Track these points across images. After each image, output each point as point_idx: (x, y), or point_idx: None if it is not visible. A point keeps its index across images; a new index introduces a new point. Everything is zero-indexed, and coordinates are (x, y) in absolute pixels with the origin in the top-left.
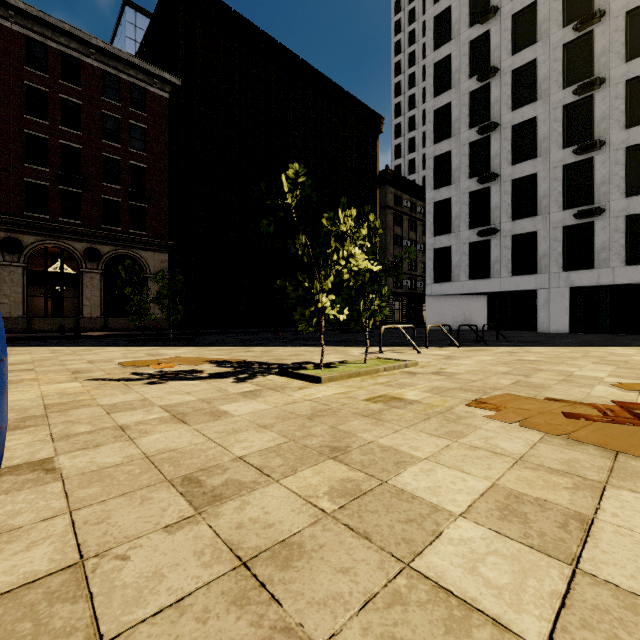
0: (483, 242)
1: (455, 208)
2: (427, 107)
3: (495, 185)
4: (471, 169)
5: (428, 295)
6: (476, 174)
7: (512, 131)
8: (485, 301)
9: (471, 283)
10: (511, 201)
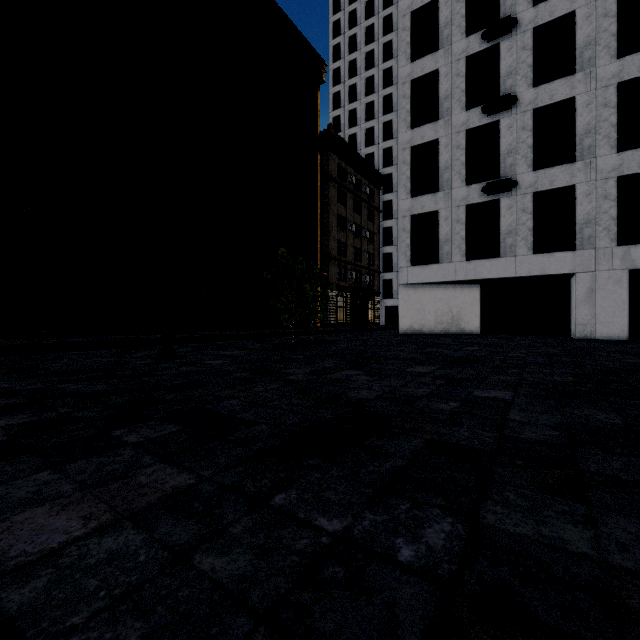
0: (487, 204)
1: (444, 154)
2: (401, 7)
3: (507, 118)
4: (468, 97)
5: (402, 283)
6: (476, 104)
7: (533, 37)
8: (478, 293)
9: (469, 265)
10: (532, 141)
